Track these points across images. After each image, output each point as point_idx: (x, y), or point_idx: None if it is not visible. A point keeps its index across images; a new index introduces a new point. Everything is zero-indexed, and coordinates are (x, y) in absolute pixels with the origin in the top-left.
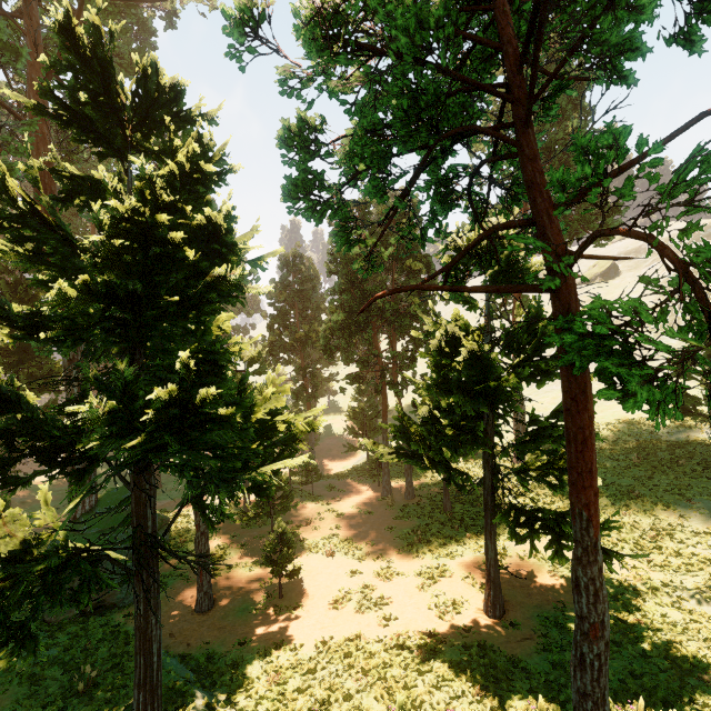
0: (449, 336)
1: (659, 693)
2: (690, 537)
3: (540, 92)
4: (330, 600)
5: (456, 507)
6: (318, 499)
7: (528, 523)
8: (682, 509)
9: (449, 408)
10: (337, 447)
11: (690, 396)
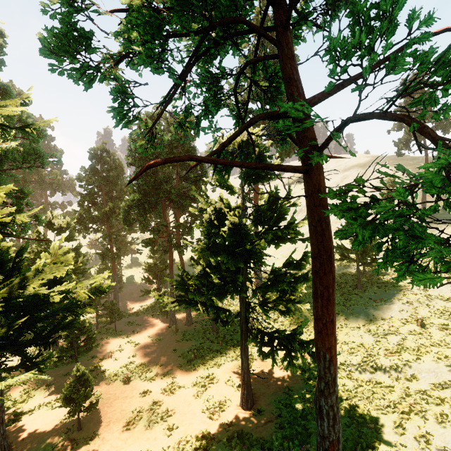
0: (217, 211)
1: (349, 445)
2: (351, 330)
3: (297, 0)
4: (124, 423)
5: (220, 327)
6: (120, 334)
7: (270, 342)
8: (345, 314)
9: (217, 265)
10: (137, 291)
11: (347, 248)
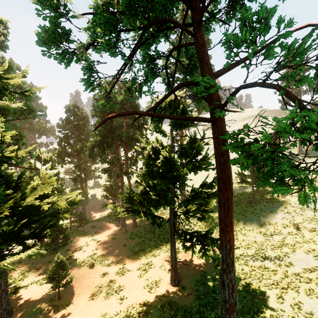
0: (154, 148)
1: (245, 310)
2: (247, 232)
3: (207, 6)
4: (90, 294)
5: (156, 230)
6: (86, 234)
7: (190, 239)
8: (244, 220)
9: (154, 186)
10: (98, 204)
11: (245, 175)
